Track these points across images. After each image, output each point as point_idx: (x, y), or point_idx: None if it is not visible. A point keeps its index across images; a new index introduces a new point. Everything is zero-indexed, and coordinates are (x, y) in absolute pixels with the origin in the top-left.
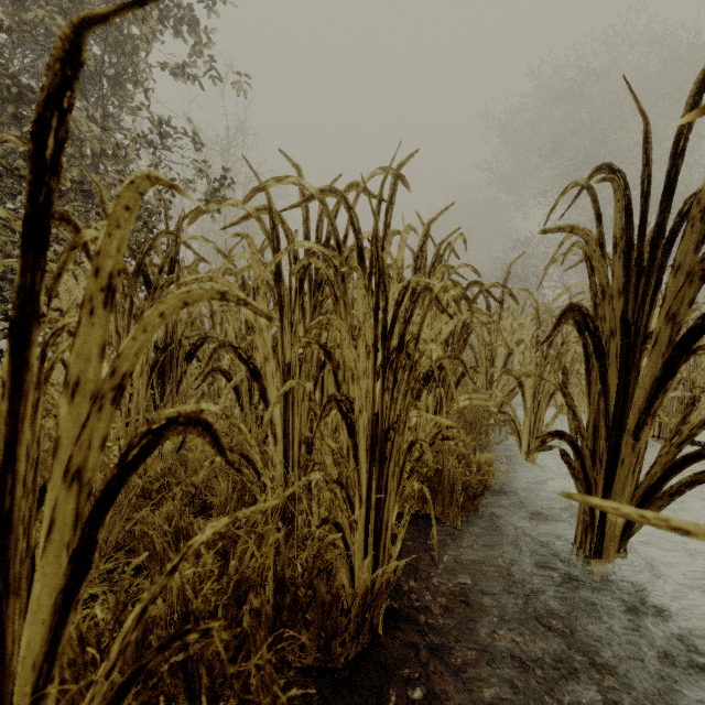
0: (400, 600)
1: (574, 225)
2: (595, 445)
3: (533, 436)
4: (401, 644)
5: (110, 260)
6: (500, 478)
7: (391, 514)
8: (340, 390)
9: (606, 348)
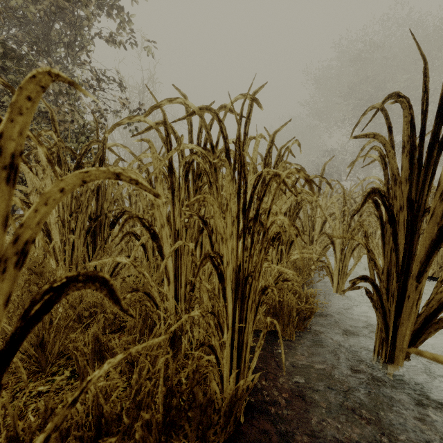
0: (255, 396)
1: (376, 133)
2: (388, 285)
3: (341, 277)
4: (257, 431)
5: (13, 142)
6: (320, 305)
7: (250, 338)
8: (213, 248)
9: (397, 219)
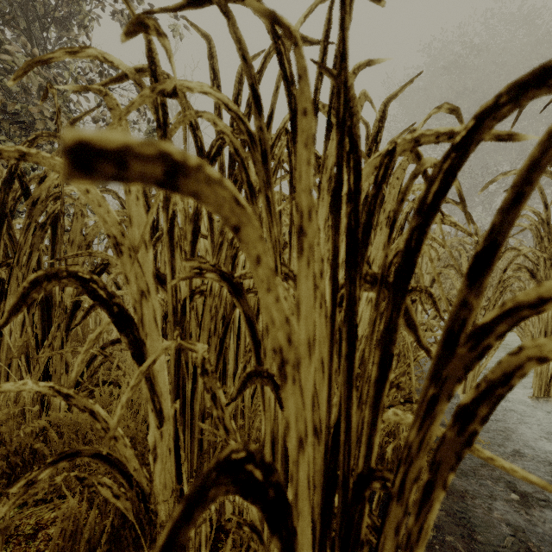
0: None
1: None
2: None
3: None
4: None
5: None
6: (443, 419)
7: None
8: (260, 349)
9: None
